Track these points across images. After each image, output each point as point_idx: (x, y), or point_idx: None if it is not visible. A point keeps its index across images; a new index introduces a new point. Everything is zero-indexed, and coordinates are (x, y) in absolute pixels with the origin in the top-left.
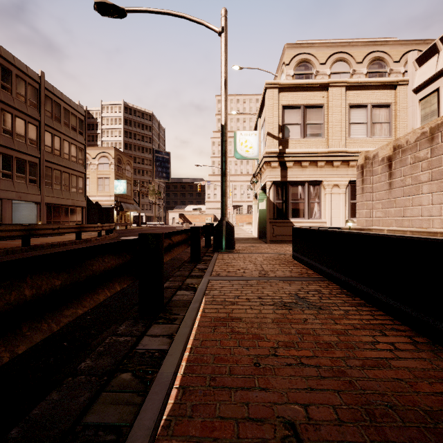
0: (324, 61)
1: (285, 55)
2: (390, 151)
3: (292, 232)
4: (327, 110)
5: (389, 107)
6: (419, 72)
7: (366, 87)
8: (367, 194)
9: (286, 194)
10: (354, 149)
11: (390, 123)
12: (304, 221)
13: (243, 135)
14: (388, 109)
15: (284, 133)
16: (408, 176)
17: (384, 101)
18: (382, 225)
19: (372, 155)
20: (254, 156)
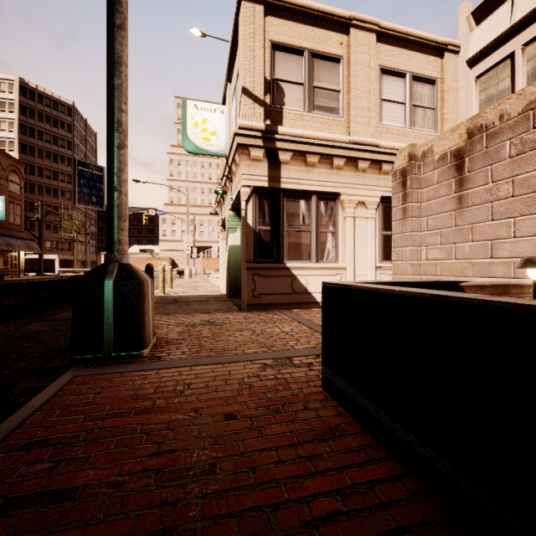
0: None
1: None
2: (461, 140)
3: (324, 300)
4: (348, 69)
5: (434, 84)
6: (476, 32)
7: (404, 44)
8: (413, 220)
9: (278, 215)
10: (389, 143)
11: (435, 110)
12: (310, 267)
13: (199, 108)
14: (433, 86)
15: (274, 95)
16: (504, 181)
17: (428, 73)
18: (442, 274)
19: (420, 152)
20: (219, 149)
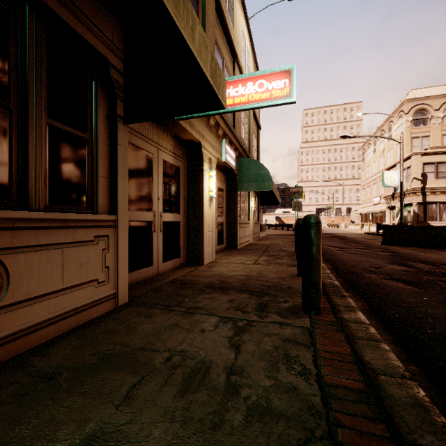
0: (438, 108)
1: (404, 106)
2: None
3: None
4: None
5: None
6: None
7: None
8: None
9: (425, 209)
10: None
11: None
12: (436, 223)
13: (388, 174)
14: None
15: (424, 177)
16: None
17: None
18: None
19: None
20: (396, 185)
